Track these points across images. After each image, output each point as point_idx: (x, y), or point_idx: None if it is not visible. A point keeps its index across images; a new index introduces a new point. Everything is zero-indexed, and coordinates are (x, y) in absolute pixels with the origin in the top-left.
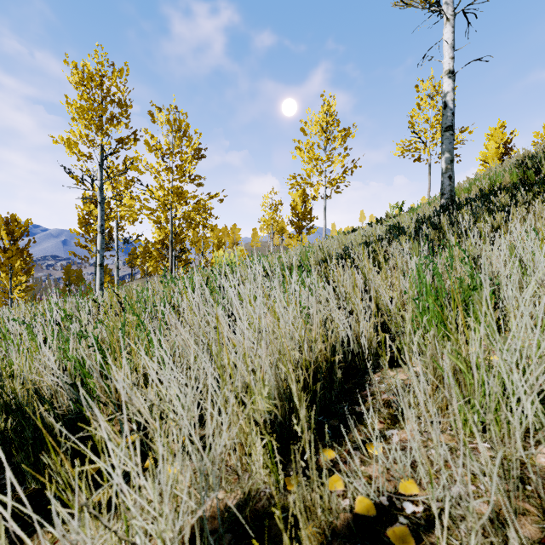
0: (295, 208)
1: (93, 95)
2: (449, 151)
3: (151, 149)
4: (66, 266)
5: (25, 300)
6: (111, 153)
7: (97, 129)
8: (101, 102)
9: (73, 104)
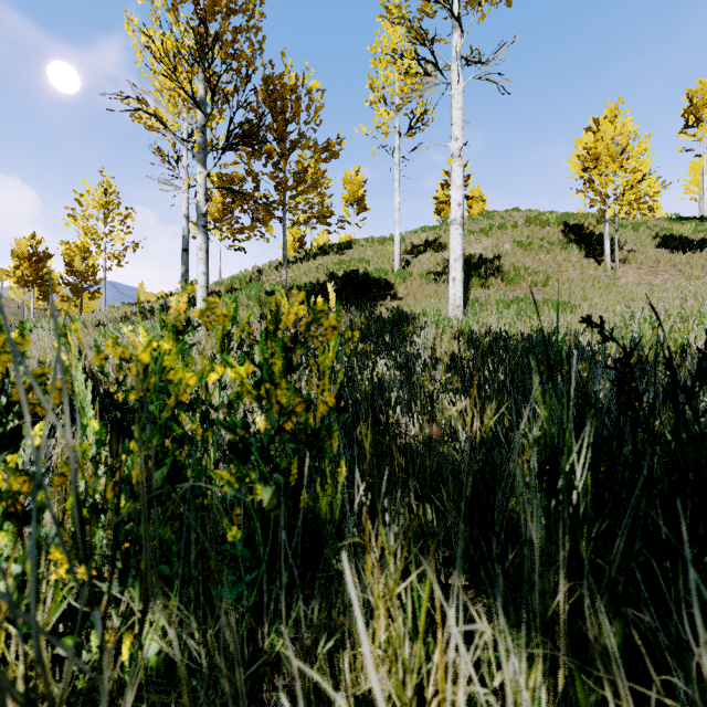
0: (71, 264)
1: None
2: (185, 264)
3: None
4: None
5: None
6: None
7: None
8: None
9: None
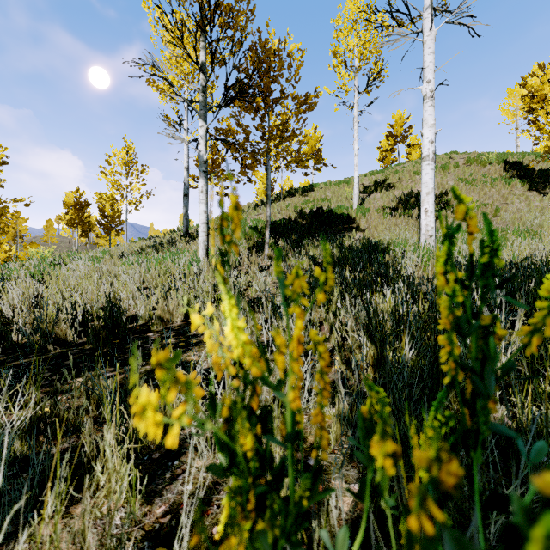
0: (103, 210)
1: None
2: (186, 206)
3: None
4: None
5: None
6: None
7: None
8: None
9: None
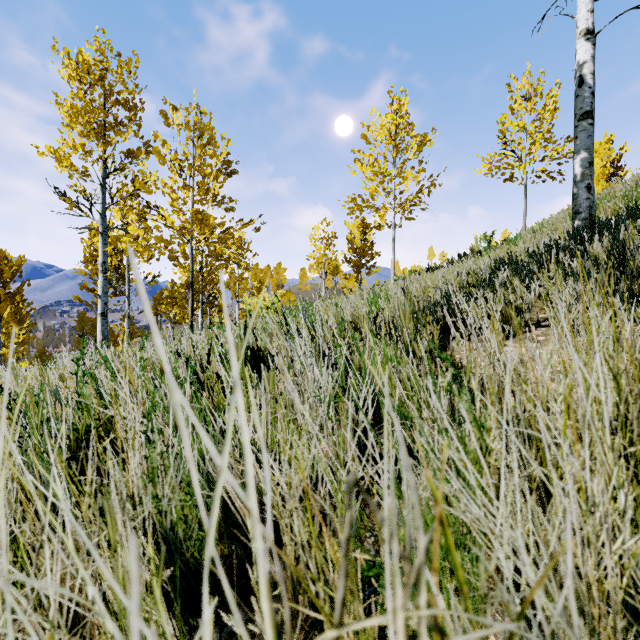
0: (352, 242)
1: (91, 94)
2: (587, 148)
3: (162, 160)
4: (80, 314)
5: (22, 355)
6: (116, 169)
7: (95, 137)
8: (104, 104)
9: (66, 105)
